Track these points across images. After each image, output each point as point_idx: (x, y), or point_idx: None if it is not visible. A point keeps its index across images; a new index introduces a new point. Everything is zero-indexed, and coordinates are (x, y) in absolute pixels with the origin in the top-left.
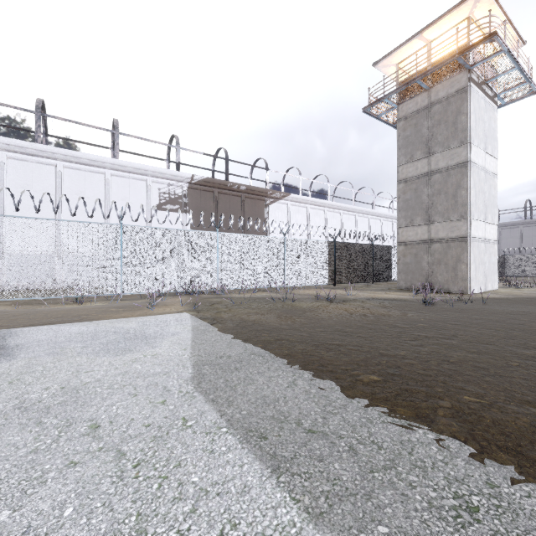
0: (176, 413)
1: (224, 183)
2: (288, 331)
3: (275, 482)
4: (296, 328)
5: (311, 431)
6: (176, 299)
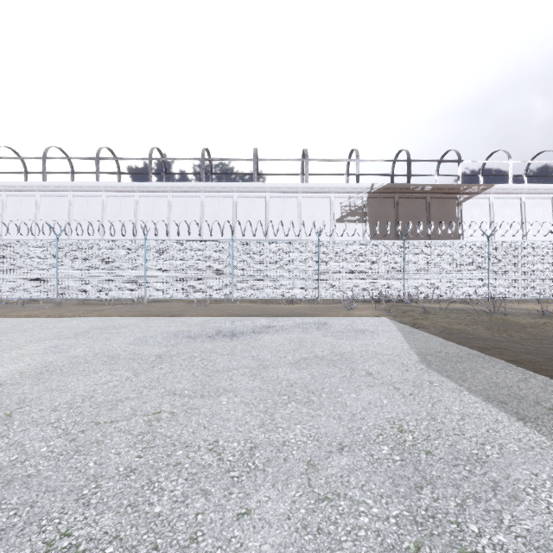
0: (420, 377)
1: (405, 187)
2: (505, 342)
3: (523, 424)
4: (515, 341)
5: (552, 409)
6: (365, 305)
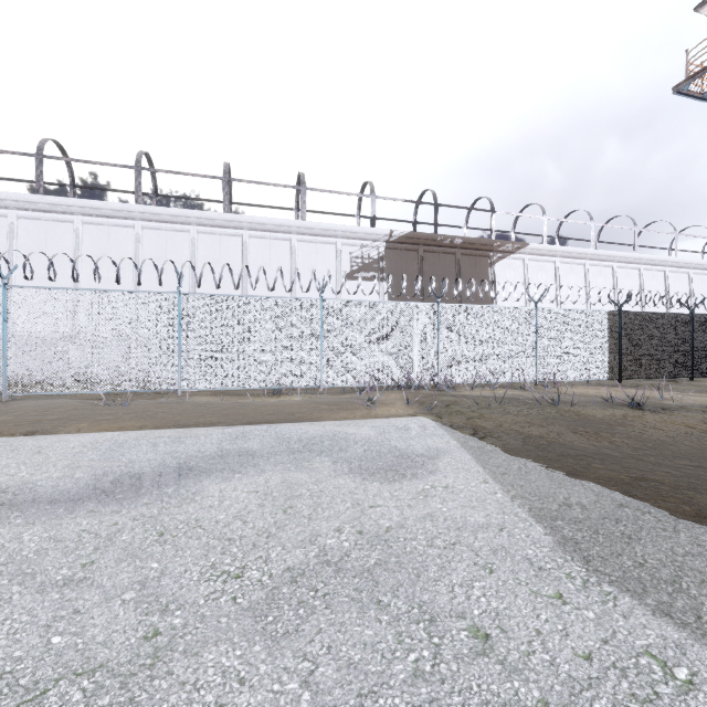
0: (615, 633)
1: (431, 238)
2: (629, 461)
3: None
4: (633, 456)
5: None
6: (389, 395)
